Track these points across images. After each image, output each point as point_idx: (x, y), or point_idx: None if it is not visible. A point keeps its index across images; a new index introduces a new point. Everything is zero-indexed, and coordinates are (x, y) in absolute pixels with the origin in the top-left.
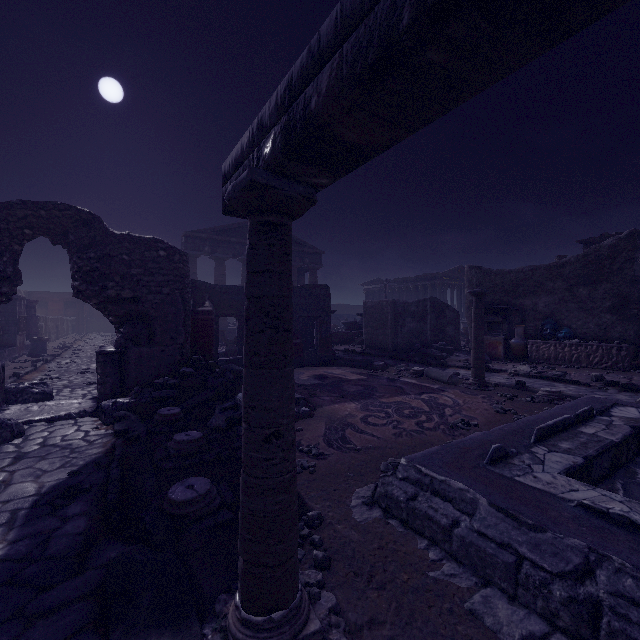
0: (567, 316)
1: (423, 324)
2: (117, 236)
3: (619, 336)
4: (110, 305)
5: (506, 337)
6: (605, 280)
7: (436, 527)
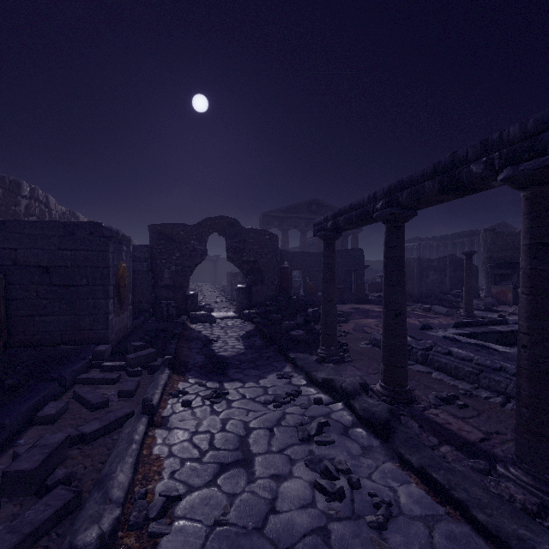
0: None
1: (443, 276)
2: (247, 230)
3: None
4: (243, 264)
5: (515, 286)
6: None
7: None
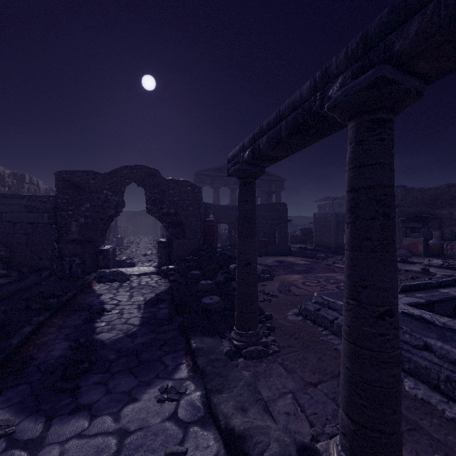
0: None
1: None
2: (167, 180)
3: None
4: (164, 217)
5: (425, 239)
6: None
7: (327, 321)
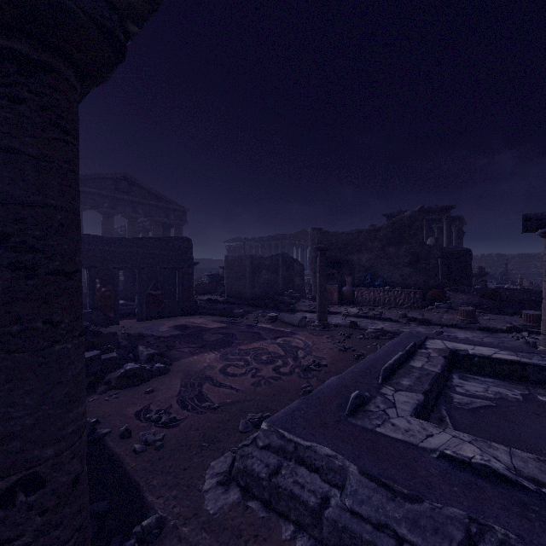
0: (381, 269)
1: (276, 275)
2: None
3: (414, 283)
4: None
5: (340, 285)
6: (406, 242)
7: (303, 509)
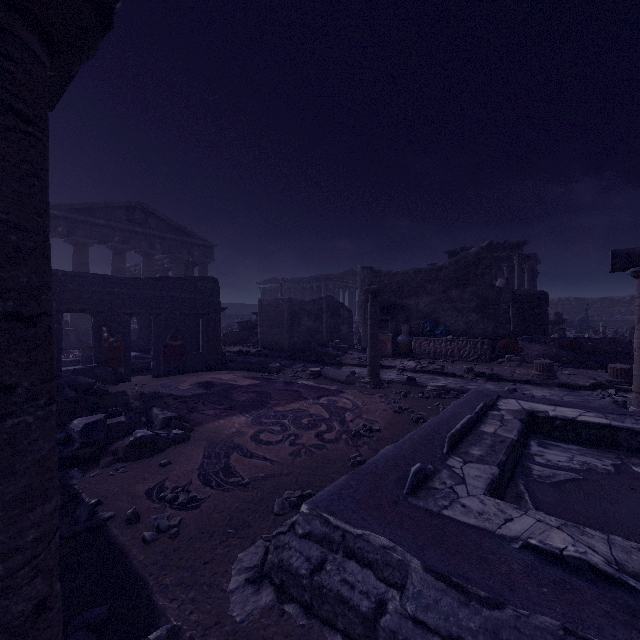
0: (443, 315)
1: (319, 323)
2: None
3: (481, 332)
4: None
5: (394, 335)
6: (471, 283)
7: (354, 615)
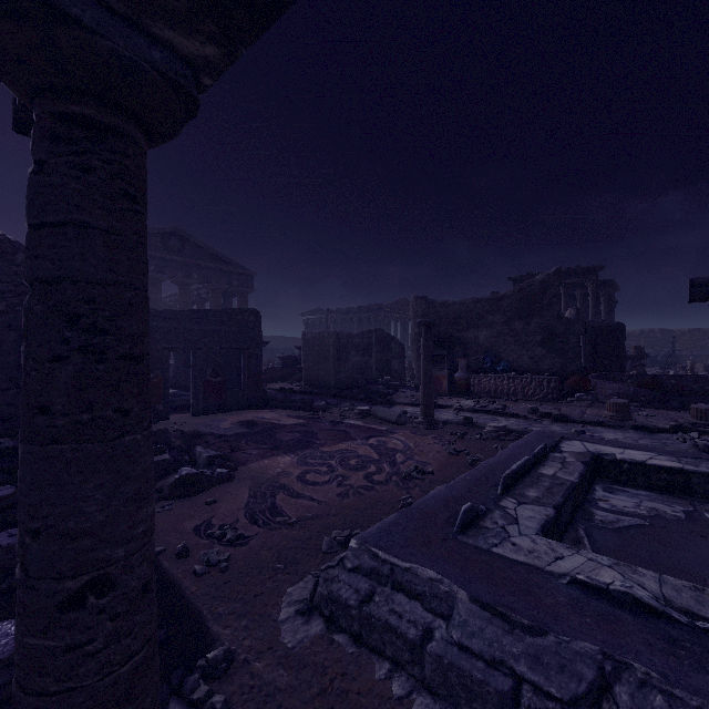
0: (505, 349)
1: (368, 358)
2: None
3: (548, 368)
4: None
5: (450, 371)
6: (537, 314)
7: (401, 643)
